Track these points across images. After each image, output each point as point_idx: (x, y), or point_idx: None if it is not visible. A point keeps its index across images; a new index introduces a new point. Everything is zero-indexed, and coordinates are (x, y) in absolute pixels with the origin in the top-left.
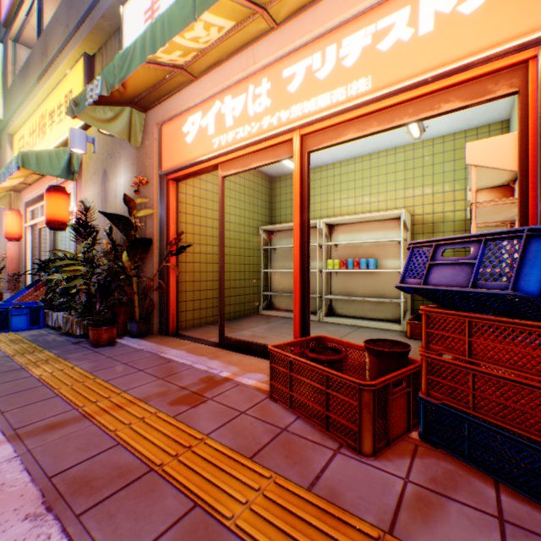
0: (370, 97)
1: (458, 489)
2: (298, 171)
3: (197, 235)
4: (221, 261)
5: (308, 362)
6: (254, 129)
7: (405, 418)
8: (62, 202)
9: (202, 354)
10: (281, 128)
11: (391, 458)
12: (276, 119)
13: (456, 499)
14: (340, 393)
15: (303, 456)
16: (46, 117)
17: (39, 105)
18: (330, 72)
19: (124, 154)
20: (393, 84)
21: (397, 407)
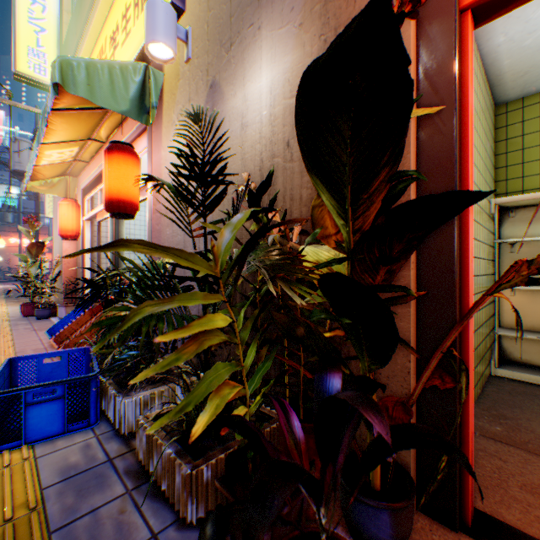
0: None
1: None
2: None
3: None
4: None
5: None
6: None
7: None
8: (129, 169)
9: None
10: None
11: None
12: None
13: None
14: None
15: None
16: (106, 48)
17: (96, 39)
18: None
19: (269, 15)
20: None
21: None
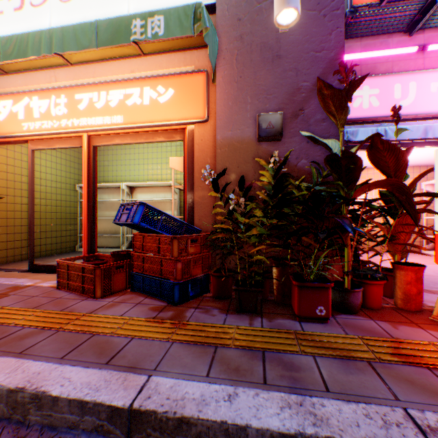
0: (123, 127)
1: (131, 300)
2: (87, 156)
3: (12, 189)
4: (32, 210)
5: (76, 263)
6: (56, 125)
7: (126, 283)
8: None
9: (12, 277)
10: (74, 130)
11: (111, 297)
12: (71, 123)
13: (127, 302)
14: (89, 274)
15: (65, 303)
16: None
17: None
18: (103, 106)
19: None
20: (133, 124)
21: (120, 278)
